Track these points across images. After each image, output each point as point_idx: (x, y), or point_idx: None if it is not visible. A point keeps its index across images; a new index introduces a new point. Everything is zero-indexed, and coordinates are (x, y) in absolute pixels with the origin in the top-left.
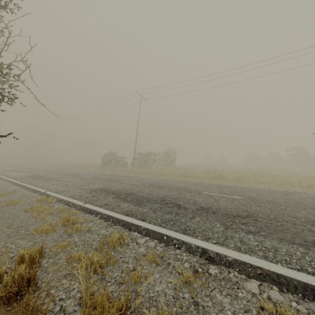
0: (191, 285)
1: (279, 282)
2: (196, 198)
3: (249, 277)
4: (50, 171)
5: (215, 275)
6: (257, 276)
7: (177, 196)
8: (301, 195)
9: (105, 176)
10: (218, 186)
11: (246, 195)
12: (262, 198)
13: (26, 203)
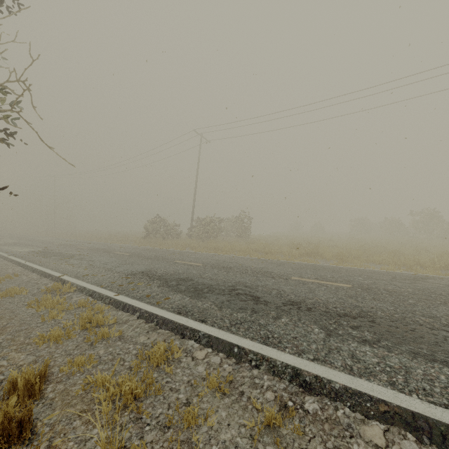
0: (277, 430)
1: (416, 427)
2: (281, 286)
3: (367, 417)
4: (70, 244)
5: (314, 414)
6: (381, 415)
7: (254, 283)
8: (437, 282)
9: (148, 253)
10: (313, 267)
11: (356, 281)
12: (379, 287)
13: (31, 293)
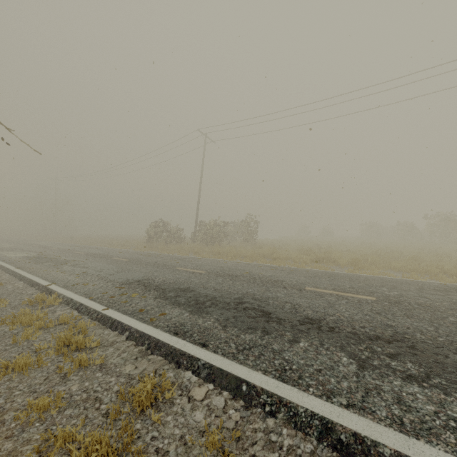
0: None
1: None
2: (295, 298)
3: None
4: (67, 249)
5: None
6: None
7: (264, 295)
8: None
9: (148, 259)
10: (328, 275)
11: (380, 293)
12: (408, 300)
13: (11, 306)
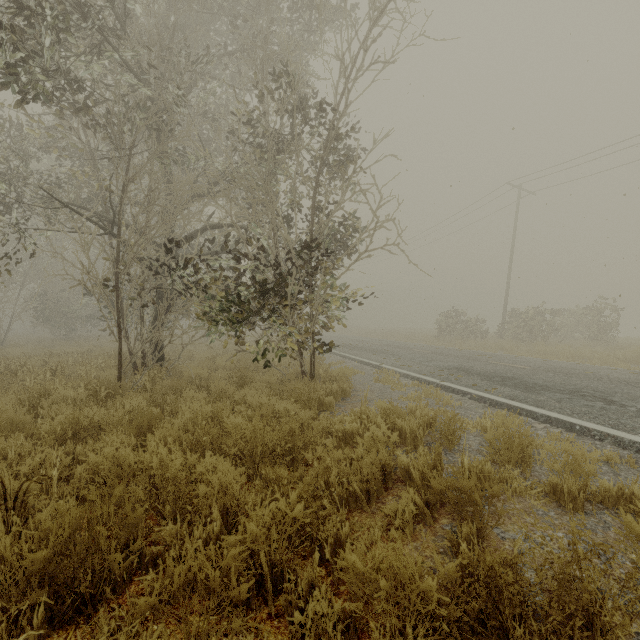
0: (614, 465)
1: None
2: None
3: None
4: (360, 340)
5: None
6: None
7: (610, 390)
8: None
9: (451, 352)
10: None
11: None
12: None
13: (367, 374)
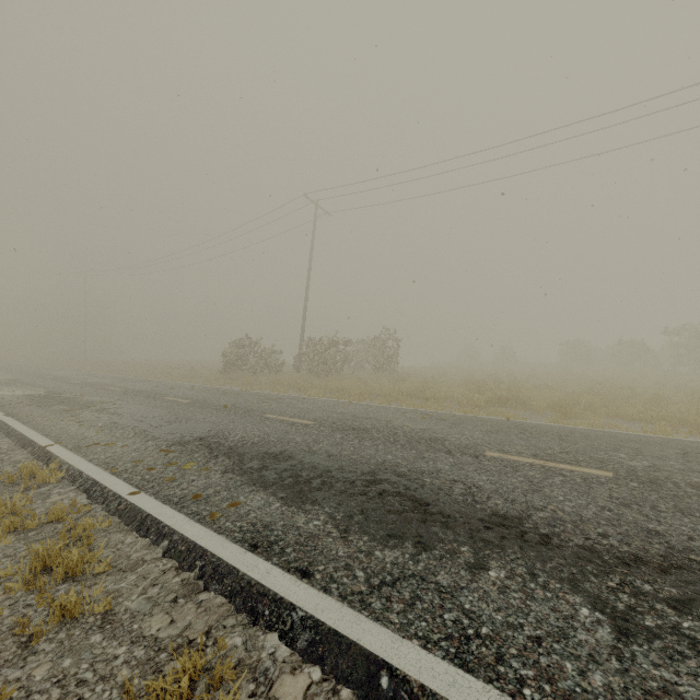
0: None
1: None
2: (470, 473)
3: None
4: (97, 383)
5: None
6: None
7: (414, 467)
8: None
9: (222, 399)
10: (519, 429)
11: (617, 462)
12: (672, 477)
13: None
